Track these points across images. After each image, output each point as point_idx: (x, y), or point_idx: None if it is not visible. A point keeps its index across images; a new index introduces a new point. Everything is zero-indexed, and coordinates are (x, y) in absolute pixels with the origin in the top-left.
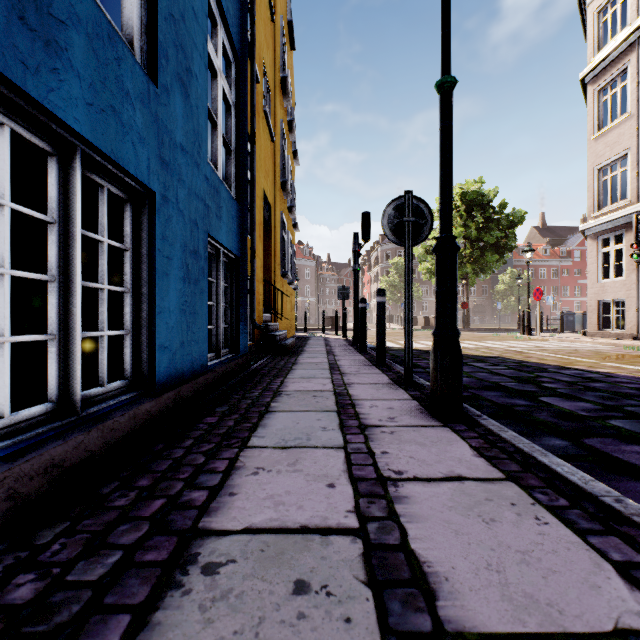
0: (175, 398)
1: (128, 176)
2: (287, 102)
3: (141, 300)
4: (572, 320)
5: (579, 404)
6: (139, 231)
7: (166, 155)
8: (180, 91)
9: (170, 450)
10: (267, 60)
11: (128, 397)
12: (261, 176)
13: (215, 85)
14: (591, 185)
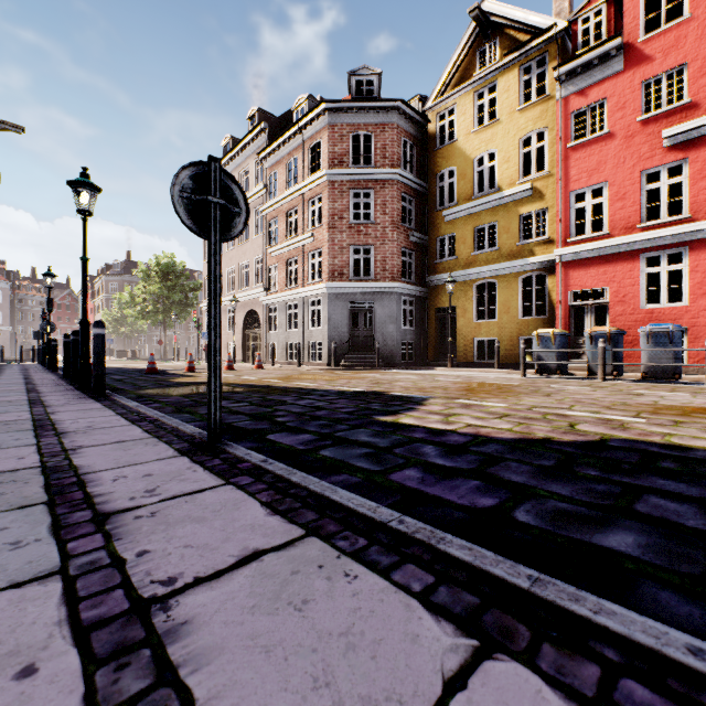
0: None
1: None
2: None
3: None
4: None
5: None
6: None
7: None
8: None
9: None
10: None
11: None
12: None
13: None
14: (204, 286)
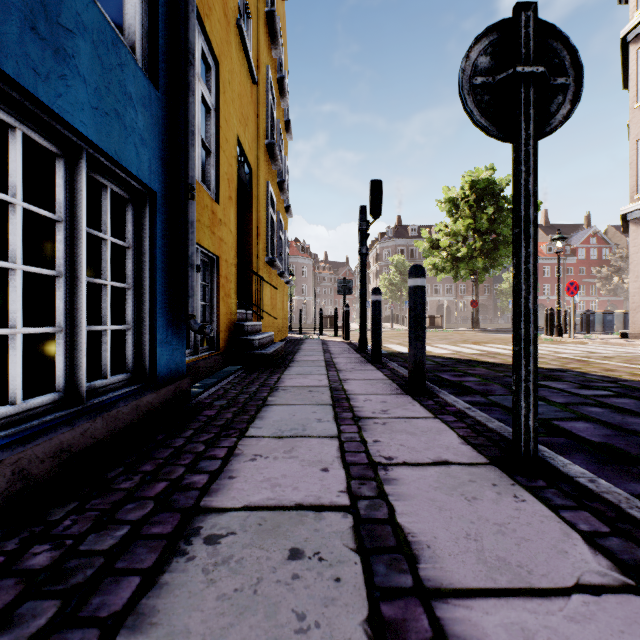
0: None
1: None
2: (276, 50)
3: None
4: (592, 320)
5: None
6: None
7: None
8: None
9: None
10: None
11: None
12: (233, 115)
13: None
14: (634, 161)
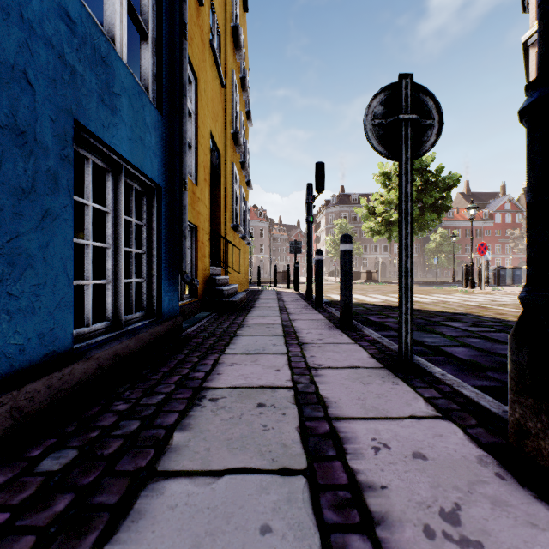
0: None
1: None
2: (239, 56)
3: None
4: (503, 274)
5: None
6: None
7: None
8: None
9: None
10: None
11: None
12: (207, 115)
13: None
14: None
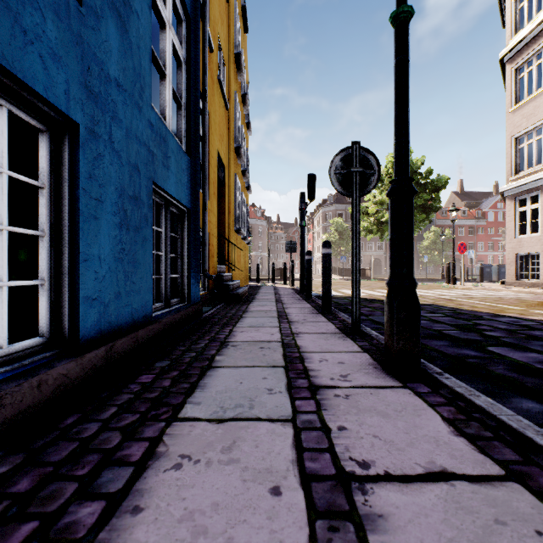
0: (106, 355)
1: (37, 97)
2: (241, 77)
3: (62, 246)
4: (489, 271)
5: (531, 355)
6: (59, 167)
7: (95, 85)
8: (115, 22)
9: (83, 425)
10: (222, 35)
11: (38, 359)
12: (216, 139)
13: (164, 36)
14: (509, 152)
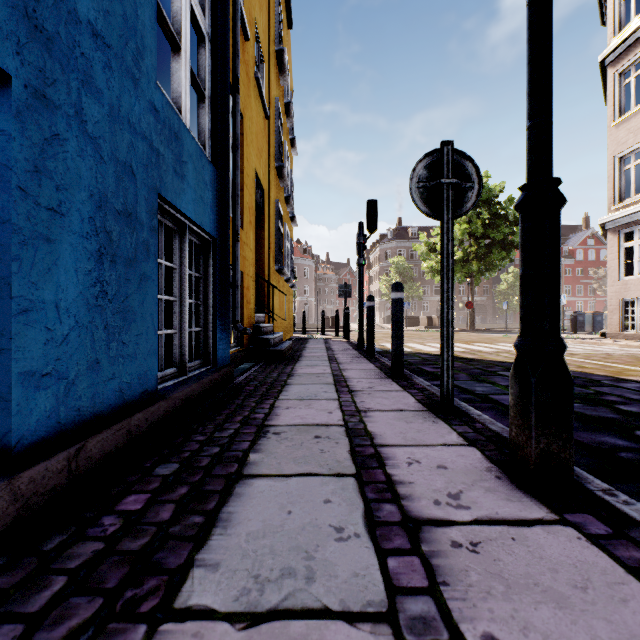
0: (67, 465)
1: None
2: (284, 80)
3: None
4: (582, 320)
5: None
6: None
7: (46, 20)
8: None
9: None
10: (260, 23)
11: None
12: (252, 153)
13: None
14: (612, 175)
